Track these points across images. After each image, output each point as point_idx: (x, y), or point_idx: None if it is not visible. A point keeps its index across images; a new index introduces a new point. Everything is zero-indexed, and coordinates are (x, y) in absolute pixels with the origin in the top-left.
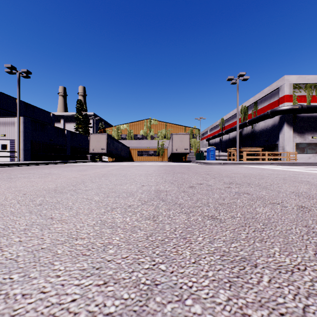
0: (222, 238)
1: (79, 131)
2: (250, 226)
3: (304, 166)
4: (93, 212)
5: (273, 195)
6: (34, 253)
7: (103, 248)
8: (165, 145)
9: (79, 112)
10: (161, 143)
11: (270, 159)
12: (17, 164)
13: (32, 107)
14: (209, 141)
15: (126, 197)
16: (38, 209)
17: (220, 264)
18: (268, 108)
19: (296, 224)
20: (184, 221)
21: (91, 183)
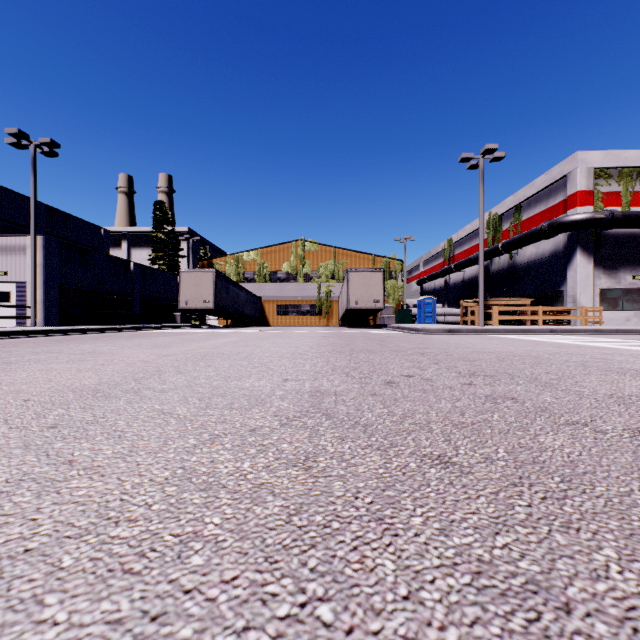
0: (471, 519)
1: (158, 264)
2: (532, 485)
3: (619, 337)
4: (170, 445)
5: (569, 403)
6: (2, 566)
7: (178, 551)
8: (334, 294)
9: (158, 226)
10: (325, 290)
11: (548, 322)
12: (29, 333)
13: (63, 215)
14: (423, 285)
15: (247, 409)
16: (47, 439)
17: (475, 602)
18: (544, 217)
19: (639, 479)
20: (376, 470)
21: (176, 374)
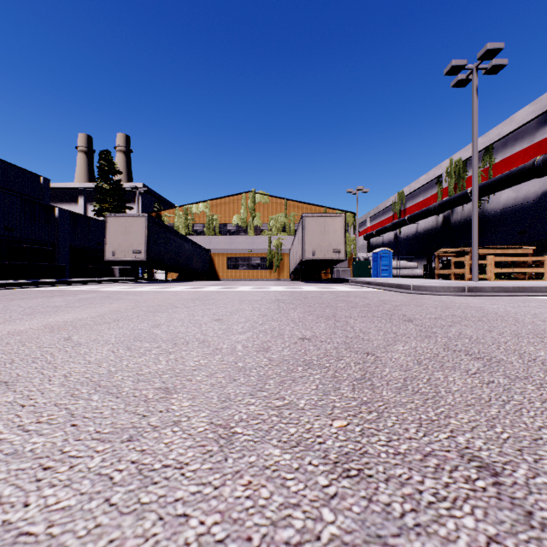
0: None
1: (104, 216)
2: None
3: None
4: None
5: None
6: None
7: None
8: (285, 247)
9: (103, 176)
10: (276, 243)
11: None
12: None
13: None
14: (370, 240)
15: None
16: None
17: None
18: (527, 156)
19: None
20: None
21: None
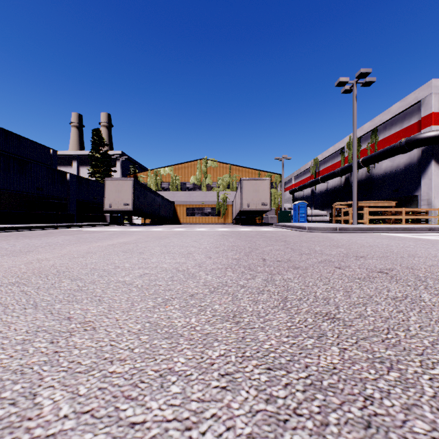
0: None
1: (95, 177)
2: None
3: None
4: None
5: None
6: None
7: None
8: (229, 200)
9: (95, 147)
10: (222, 197)
11: (408, 221)
12: None
13: (17, 137)
14: (294, 194)
15: None
16: None
17: None
18: (399, 137)
19: None
20: None
21: None
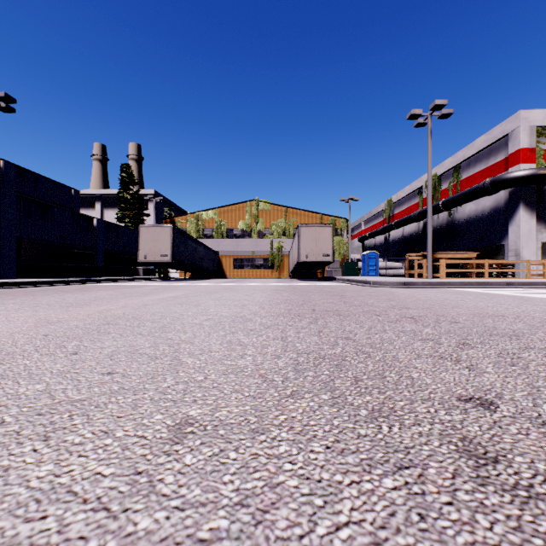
0: None
1: (125, 222)
2: None
3: None
4: None
5: None
6: None
7: None
8: (285, 249)
9: (124, 187)
10: (277, 246)
11: (492, 275)
12: None
13: (33, 176)
14: (364, 242)
15: None
16: None
17: None
18: (484, 176)
19: None
20: None
21: None
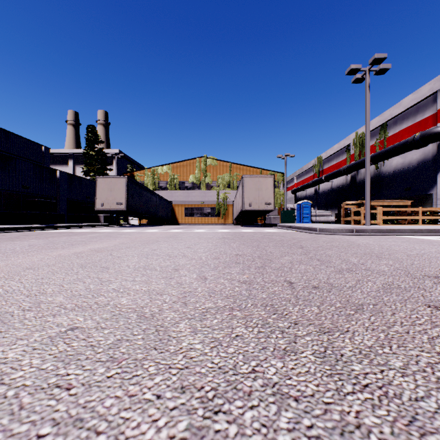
0: None
1: (90, 175)
2: None
3: None
4: None
5: None
6: None
7: None
8: (229, 199)
9: (89, 145)
10: (222, 196)
11: (425, 222)
12: None
13: (5, 133)
14: (296, 193)
15: None
16: None
17: None
18: (411, 131)
19: None
20: None
21: None
